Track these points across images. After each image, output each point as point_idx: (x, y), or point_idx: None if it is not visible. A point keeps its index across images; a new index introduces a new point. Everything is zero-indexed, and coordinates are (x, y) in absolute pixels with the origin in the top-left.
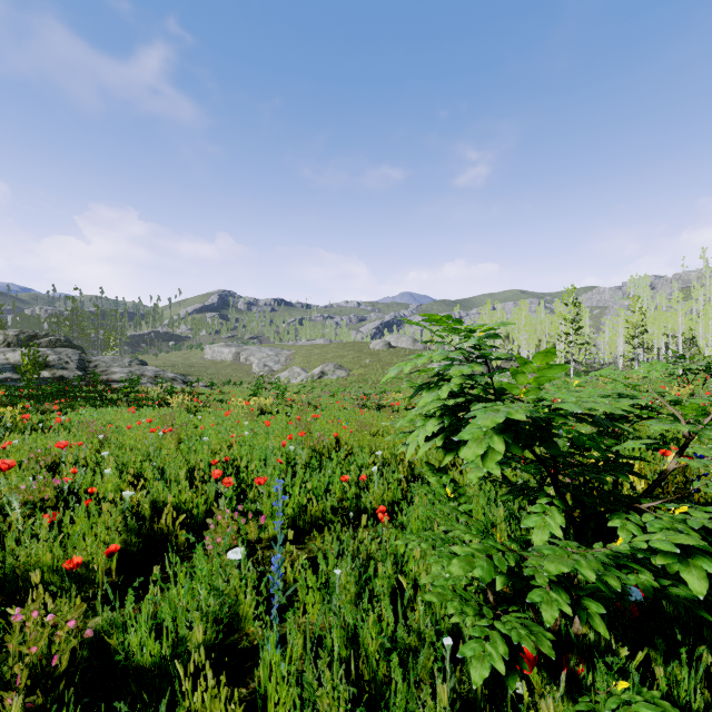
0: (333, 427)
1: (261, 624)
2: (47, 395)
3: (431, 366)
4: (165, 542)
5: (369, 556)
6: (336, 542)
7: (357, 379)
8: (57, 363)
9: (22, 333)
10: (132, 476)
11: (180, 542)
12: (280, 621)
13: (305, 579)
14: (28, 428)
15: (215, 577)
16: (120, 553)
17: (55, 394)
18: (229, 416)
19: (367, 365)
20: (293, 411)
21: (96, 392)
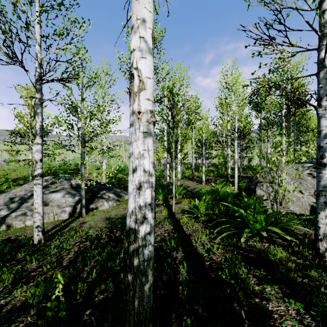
0: None
1: None
2: None
3: None
4: None
5: None
6: None
7: None
8: None
9: None
10: None
11: None
12: None
13: None
14: None
15: None
16: None
17: None
18: None
19: None
20: None
21: None
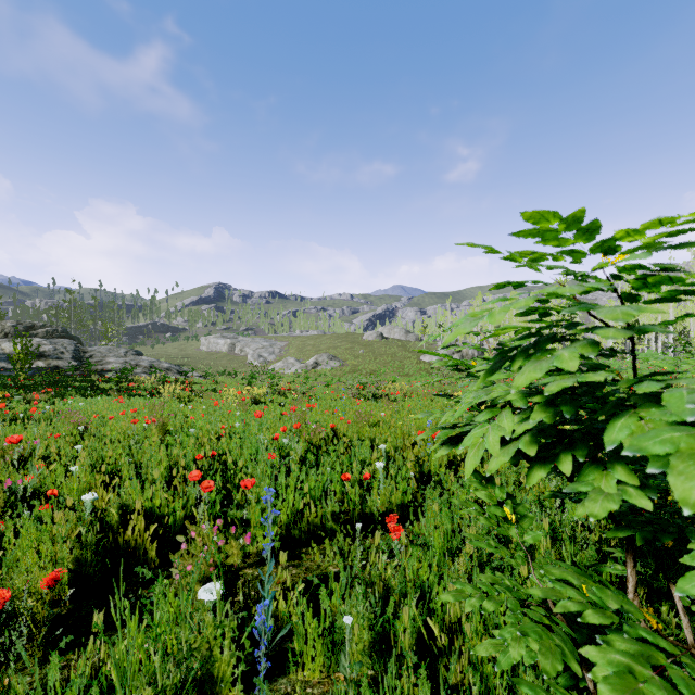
0: (329, 418)
1: (244, 685)
2: (38, 385)
3: (423, 357)
4: (131, 558)
5: (384, 584)
6: (339, 557)
7: (351, 370)
8: (52, 353)
9: (20, 323)
10: (108, 473)
11: (150, 558)
12: (270, 680)
13: (302, 610)
14: (7, 419)
15: (179, 626)
16: (72, 576)
17: (46, 383)
18: (221, 406)
19: (360, 356)
20: (287, 400)
21: (89, 381)
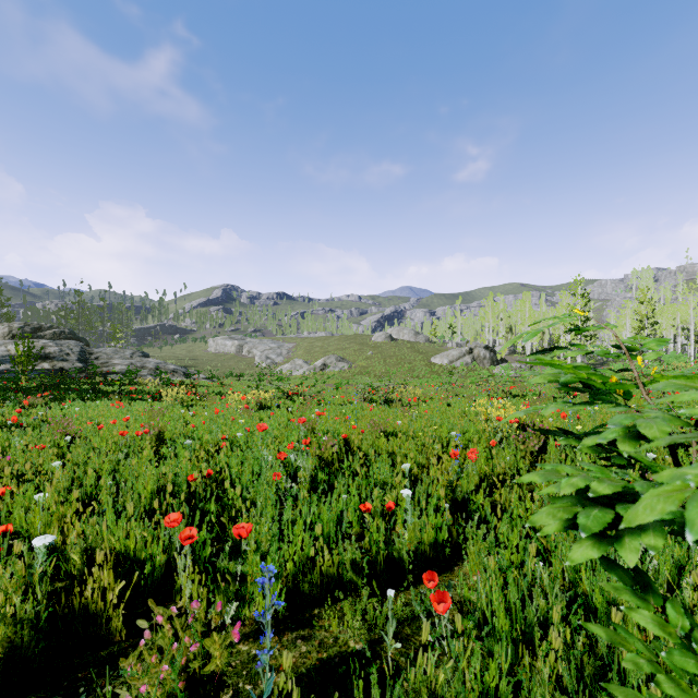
0: (340, 426)
1: None
2: (40, 387)
3: (433, 358)
4: (90, 628)
5: (433, 693)
6: (362, 627)
7: (359, 372)
8: (58, 354)
9: (27, 325)
10: (87, 496)
11: (115, 628)
12: None
13: None
14: None
15: None
16: (1, 662)
17: (48, 386)
18: (226, 411)
19: (369, 357)
20: (294, 405)
21: (92, 384)
